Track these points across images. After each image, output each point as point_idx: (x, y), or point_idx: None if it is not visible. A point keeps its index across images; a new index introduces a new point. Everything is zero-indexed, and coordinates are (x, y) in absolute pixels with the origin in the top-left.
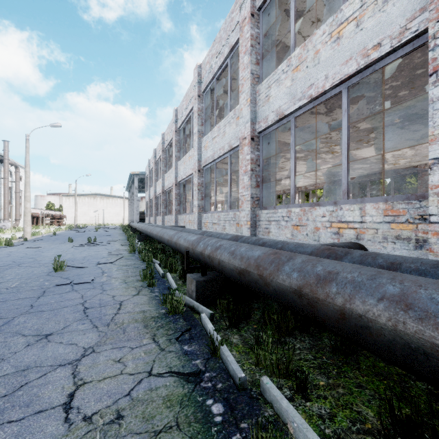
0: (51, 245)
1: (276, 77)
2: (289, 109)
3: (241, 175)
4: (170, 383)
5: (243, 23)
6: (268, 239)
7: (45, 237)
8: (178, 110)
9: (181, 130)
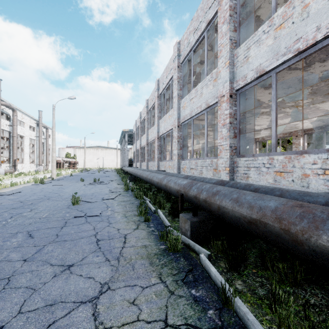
0: (69, 183)
1: (255, 38)
2: (270, 65)
3: (219, 128)
4: None
5: None
6: (260, 185)
7: (65, 177)
8: (160, 80)
9: (162, 96)
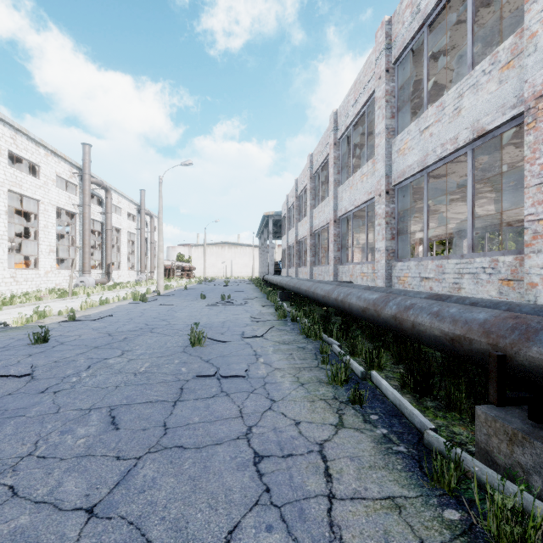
0: (184, 302)
1: None
2: None
3: (529, 176)
4: None
5: None
6: None
7: (177, 292)
8: (339, 112)
9: (342, 142)
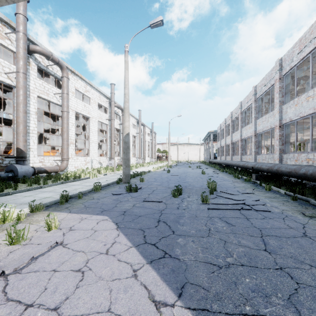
0: (184, 168)
1: (289, 105)
2: (293, 118)
3: (275, 140)
4: (251, 186)
5: (276, 81)
6: (280, 164)
7: (175, 166)
8: (242, 102)
9: (243, 112)
